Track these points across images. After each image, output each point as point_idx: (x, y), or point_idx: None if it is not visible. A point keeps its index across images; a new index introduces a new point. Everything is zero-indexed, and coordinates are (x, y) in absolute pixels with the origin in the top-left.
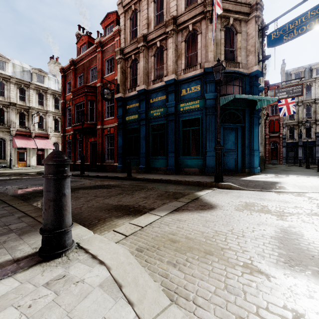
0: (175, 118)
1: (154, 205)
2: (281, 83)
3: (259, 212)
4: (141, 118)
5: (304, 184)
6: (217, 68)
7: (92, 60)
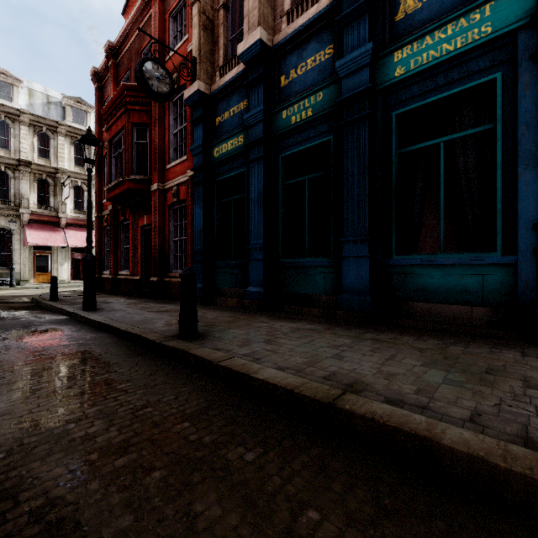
0: (371, 111)
1: None
2: None
3: None
4: (253, 138)
5: None
6: None
7: (144, 29)
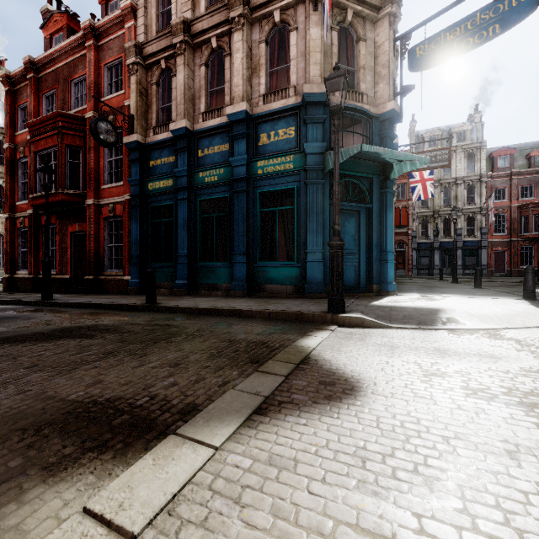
0: (247, 189)
1: (198, 391)
2: (410, 151)
3: (470, 396)
4: (180, 186)
5: (483, 311)
6: (334, 82)
7: (75, 63)
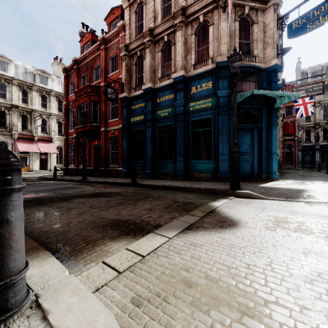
0: (184, 119)
1: (161, 220)
2: (297, 83)
3: (297, 231)
4: (147, 119)
5: None
6: (233, 58)
7: (95, 58)
